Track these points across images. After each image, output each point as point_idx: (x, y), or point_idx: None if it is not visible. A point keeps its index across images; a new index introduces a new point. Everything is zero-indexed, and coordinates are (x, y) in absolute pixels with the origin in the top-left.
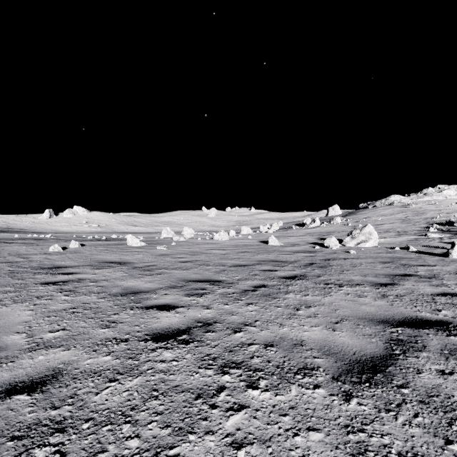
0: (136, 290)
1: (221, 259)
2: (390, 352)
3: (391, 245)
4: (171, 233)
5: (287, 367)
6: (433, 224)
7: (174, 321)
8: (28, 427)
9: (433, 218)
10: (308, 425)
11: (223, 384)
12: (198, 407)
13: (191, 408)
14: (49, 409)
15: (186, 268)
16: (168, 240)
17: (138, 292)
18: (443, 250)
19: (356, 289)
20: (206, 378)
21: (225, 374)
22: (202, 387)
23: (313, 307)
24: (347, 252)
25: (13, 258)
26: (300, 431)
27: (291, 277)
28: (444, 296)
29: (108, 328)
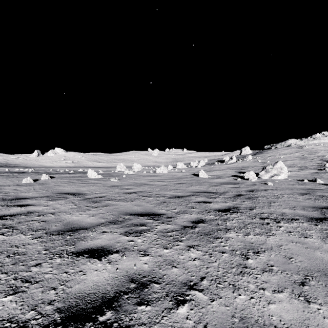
0: (76, 226)
1: (161, 190)
2: None
3: (299, 178)
4: (124, 167)
5: None
6: (327, 161)
7: (102, 279)
8: None
9: (324, 156)
10: None
11: None
12: None
13: None
14: None
15: (130, 199)
16: (121, 173)
17: (77, 229)
18: None
19: (295, 225)
20: None
21: None
22: None
23: (262, 253)
24: (265, 184)
25: None
26: None
27: (226, 210)
28: None
29: (14, 295)
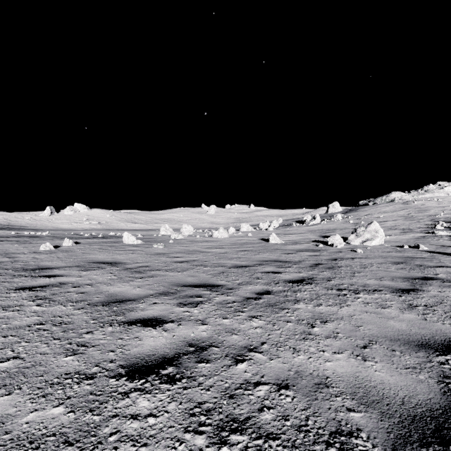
0: (122, 297)
1: (220, 259)
2: None
3: (398, 244)
4: (170, 230)
5: (313, 430)
6: (439, 221)
7: (160, 344)
8: None
9: (437, 215)
10: None
11: None
12: None
13: None
14: None
15: (182, 269)
16: (166, 238)
17: (124, 300)
18: None
19: (375, 297)
20: None
21: (222, 445)
22: None
23: (331, 322)
24: (353, 251)
25: None
26: None
27: (298, 281)
28: None
29: (74, 356)
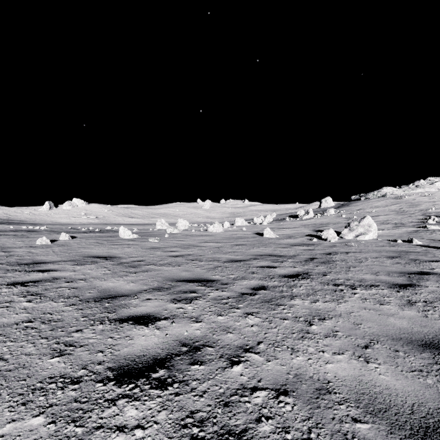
0: (115, 293)
1: (215, 253)
2: None
3: (392, 238)
4: (166, 224)
5: None
6: (431, 216)
7: (151, 343)
8: None
9: (428, 209)
10: None
11: None
12: None
13: None
14: None
15: (177, 263)
16: (162, 232)
17: (116, 296)
18: None
19: (373, 292)
20: None
21: None
22: None
23: (329, 319)
24: (347, 245)
25: None
26: None
27: (293, 275)
28: None
29: (61, 357)
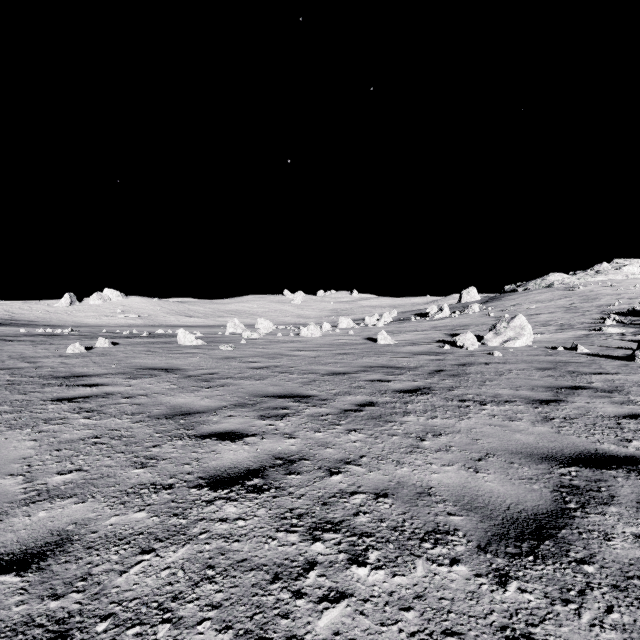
0: (188, 409)
1: (311, 364)
2: (562, 506)
3: (552, 345)
4: (240, 326)
5: (409, 529)
6: (610, 314)
7: (242, 457)
8: (12, 629)
9: (609, 305)
10: (444, 627)
11: (313, 557)
12: (275, 595)
13: (265, 596)
14: (48, 599)
15: (261, 377)
16: (236, 337)
17: (191, 413)
18: (625, 352)
19: (505, 408)
20: (288, 548)
21: (316, 541)
22: (281, 562)
23: (445, 435)
24: (489, 354)
25: (14, 363)
26: (433, 637)
27: (411, 390)
28: (634, 419)
29: (145, 468)
